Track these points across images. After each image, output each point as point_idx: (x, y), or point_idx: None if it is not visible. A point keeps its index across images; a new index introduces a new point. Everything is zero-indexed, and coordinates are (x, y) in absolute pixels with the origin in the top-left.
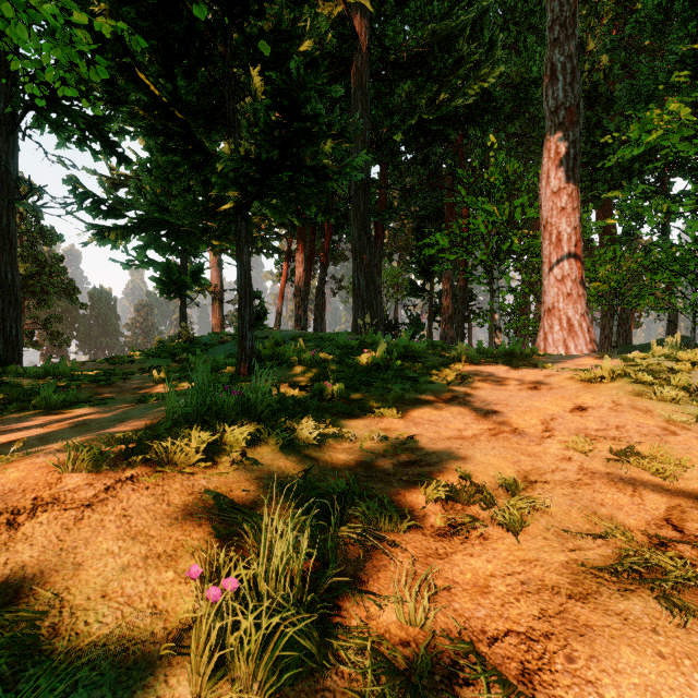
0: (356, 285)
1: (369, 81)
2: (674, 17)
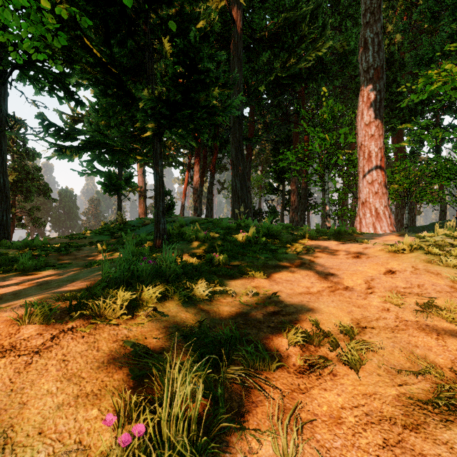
0: (233, 186)
1: (242, 51)
2: (445, 8)
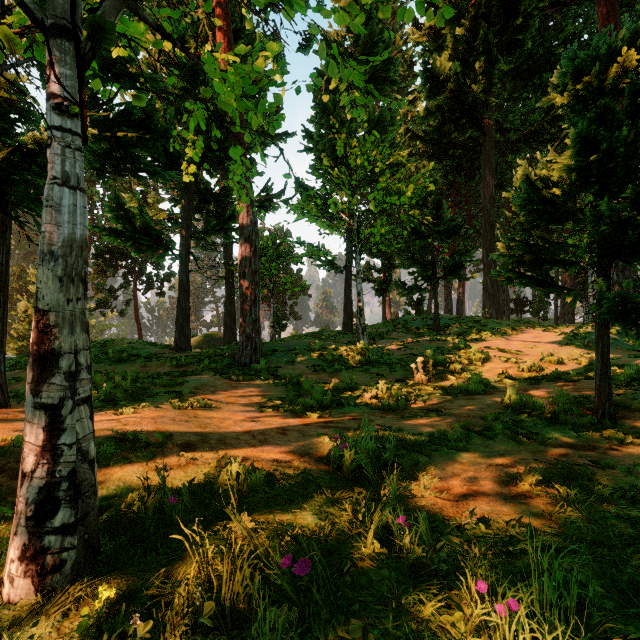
0: (484, 285)
1: (494, 157)
2: None
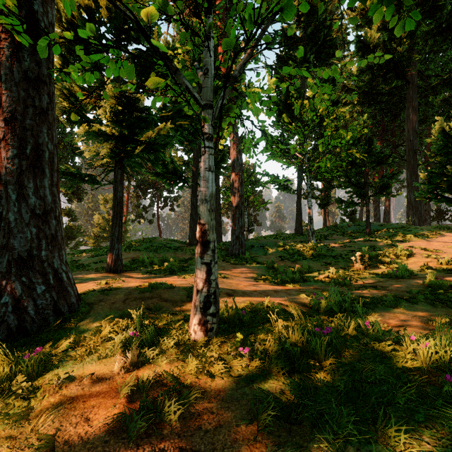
0: (408, 199)
1: (416, 100)
2: None
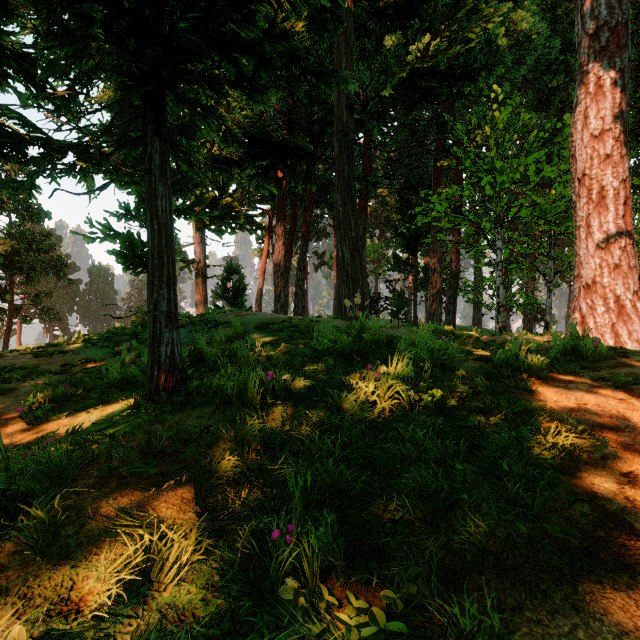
0: (339, 258)
1: (353, 33)
2: None
